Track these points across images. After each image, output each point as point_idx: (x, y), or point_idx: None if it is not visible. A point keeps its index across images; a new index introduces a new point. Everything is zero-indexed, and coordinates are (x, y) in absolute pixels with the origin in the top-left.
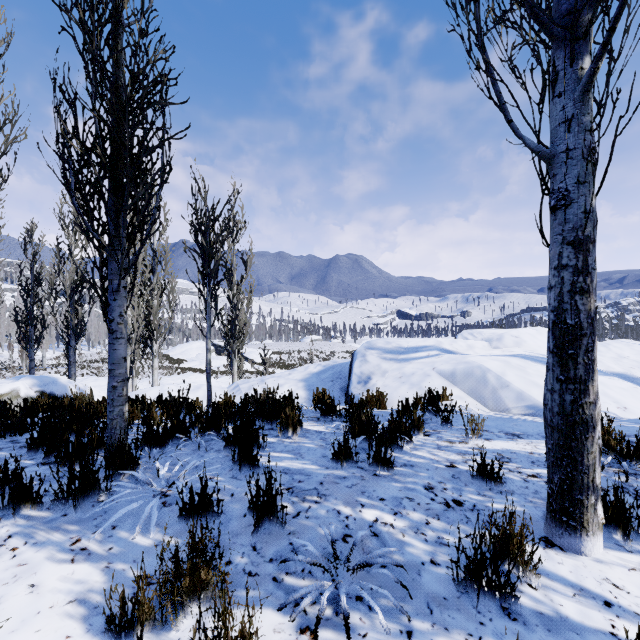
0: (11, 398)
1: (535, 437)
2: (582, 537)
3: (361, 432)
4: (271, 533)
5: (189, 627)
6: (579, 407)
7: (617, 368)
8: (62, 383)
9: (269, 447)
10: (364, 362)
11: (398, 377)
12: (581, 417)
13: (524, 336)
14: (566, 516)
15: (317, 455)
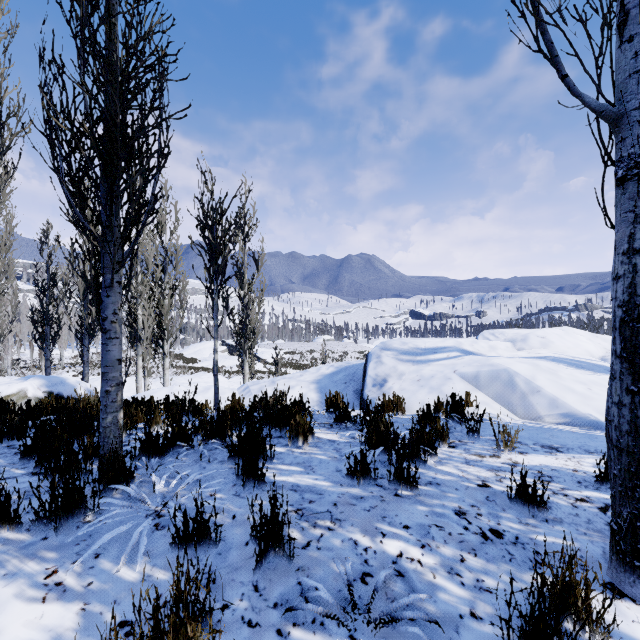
0: (19, 399)
1: (576, 451)
2: None
3: (379, 443)
4: (276, 568)
5: None
6: None
7: None
8: (70, 383)
9: (277, 458)
10: (379, 364)
11: (416, 380)
12: None
13: (551, 337)
14: (639, 560)
15: (330, 469)
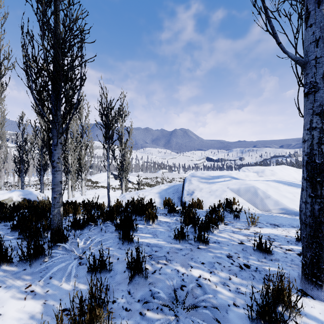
0: (8, 201)
1: (287, 226)
2: None
3: (190, 223)
4: (139, 283)
5: None
6: (323, 213)
7: None
8: (34, 194)
9: (139, 230)
10: (190, 184)
11: (208, 192)
12: None
13: (276, 170)
14: (315, 278)
15: (165, 235)
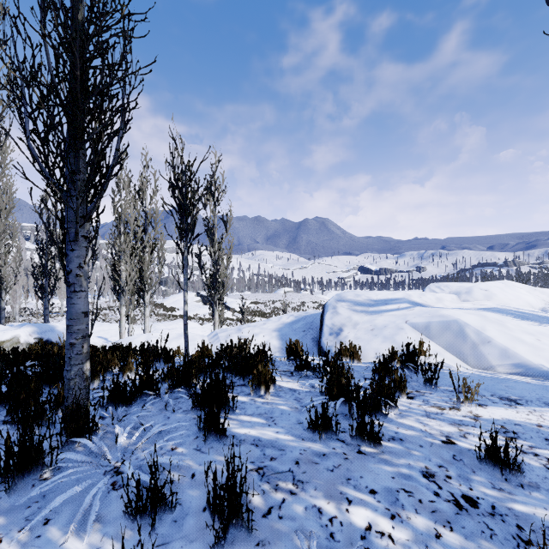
0: (12, 344)
1: (536, 403)
2: None
3: (339, 394)
4: (234, 542)
5: None
6: None
7: None
8: (59, 330)
9: (240, 408)
10: (335, 314)
11: (370, 329)
12: None
13: (493, 289)
14: None
15: (291, 421)
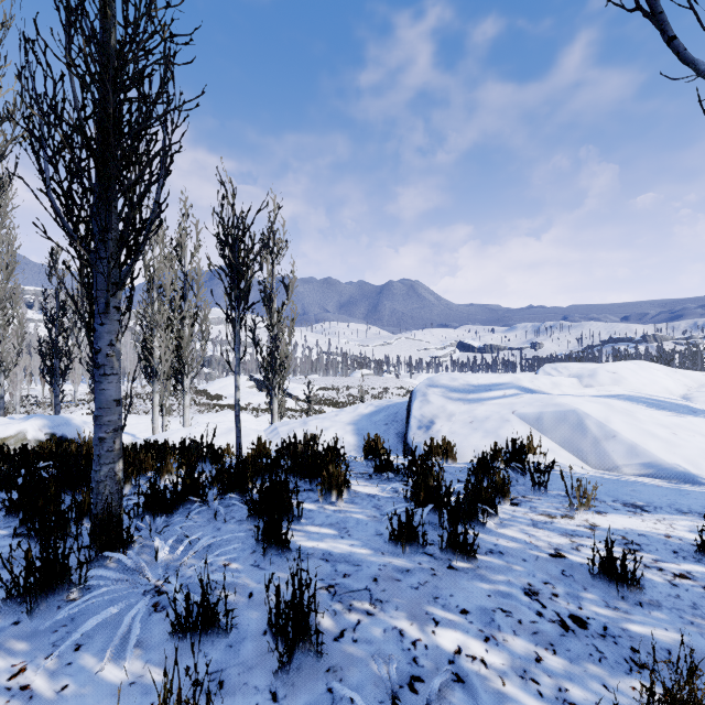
0: (17, 441)
1: (666, 510)
2: None
3: (427, 499)
4: (301, 668)
5: None
6: None
7: None
8: (76, 424)
9: (306, 517)
10: (425, 403)
11: (468, 422)
12: None
13: (623, 372)
14: None
15: (369, 532)
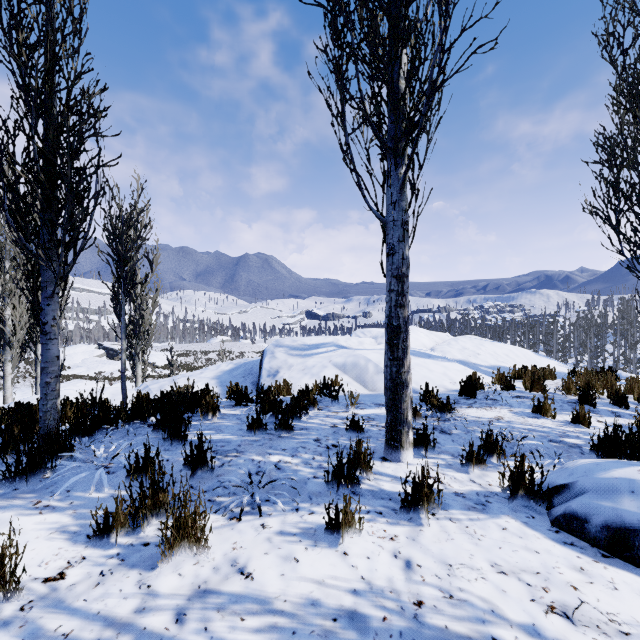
0: None
1: None
2: (401, 452)
3: (270, 410)
4: (203, 477)
5: (153, 530)
6: (399, 375)
7: (459, 356)
8: None
9: (193, 428)
10: (273, 358)
11: (302, 369)
12: (400, 380)
13: None
14: (393, 441)
15: (235, 429)
